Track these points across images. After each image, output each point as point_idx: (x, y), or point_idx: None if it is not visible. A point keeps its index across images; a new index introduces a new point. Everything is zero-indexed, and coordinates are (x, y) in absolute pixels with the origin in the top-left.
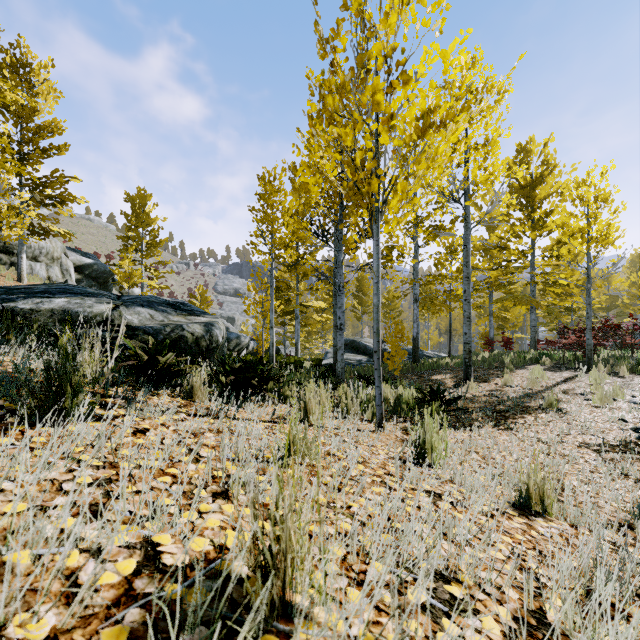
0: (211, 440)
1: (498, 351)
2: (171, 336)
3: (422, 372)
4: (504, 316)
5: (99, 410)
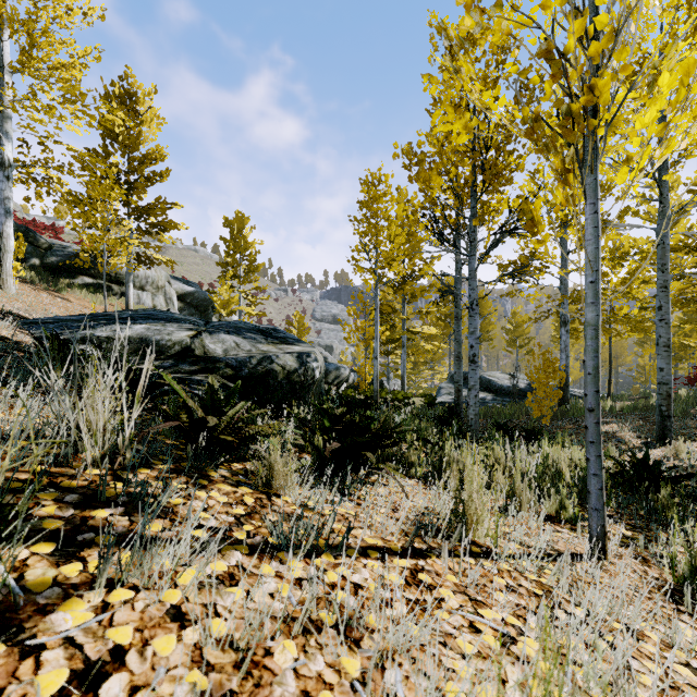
0: (285, 688)
1: (688, 392)
2: (257, 370)
3: (577, 419)
4: (686, 343)
5: (42, 564)
